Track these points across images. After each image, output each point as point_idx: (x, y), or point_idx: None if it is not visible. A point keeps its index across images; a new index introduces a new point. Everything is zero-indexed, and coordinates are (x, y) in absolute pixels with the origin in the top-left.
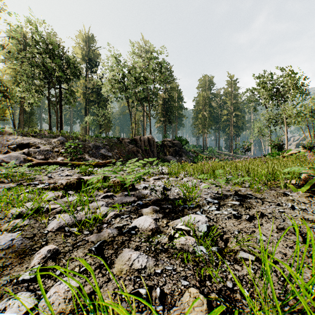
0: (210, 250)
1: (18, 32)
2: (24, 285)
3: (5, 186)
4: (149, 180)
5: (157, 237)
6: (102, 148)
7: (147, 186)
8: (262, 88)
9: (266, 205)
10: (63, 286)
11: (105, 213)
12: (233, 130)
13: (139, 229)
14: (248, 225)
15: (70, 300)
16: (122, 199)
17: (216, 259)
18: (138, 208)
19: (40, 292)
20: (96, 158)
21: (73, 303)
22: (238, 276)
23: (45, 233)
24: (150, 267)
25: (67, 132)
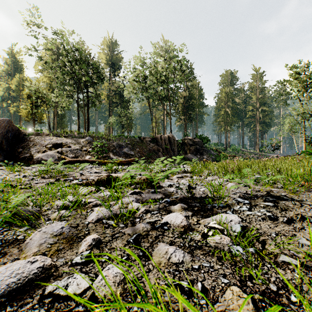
0: (249, 250)
1: (52, 44)
2: (77, 267)
3: (46, 181)
4: (173, 178)
5: (190, 234)
6: (125, 147)
7: (172, 184)
8: (294, 80)
9: (305, 208)
10: (111, 272)
11: (136, 209)
12: (259, 126)
13: (170, 225)
14: (287, 228)
15: (118, 284)
16: (150, 196)
17: (255, 260)
18: (166, 205)
19: (92, 275)
20: (119, 157)
21: (121, 288)
22: (282, 280)
23: (86, 223)
24: (187, 263)
25: (93, 132)
